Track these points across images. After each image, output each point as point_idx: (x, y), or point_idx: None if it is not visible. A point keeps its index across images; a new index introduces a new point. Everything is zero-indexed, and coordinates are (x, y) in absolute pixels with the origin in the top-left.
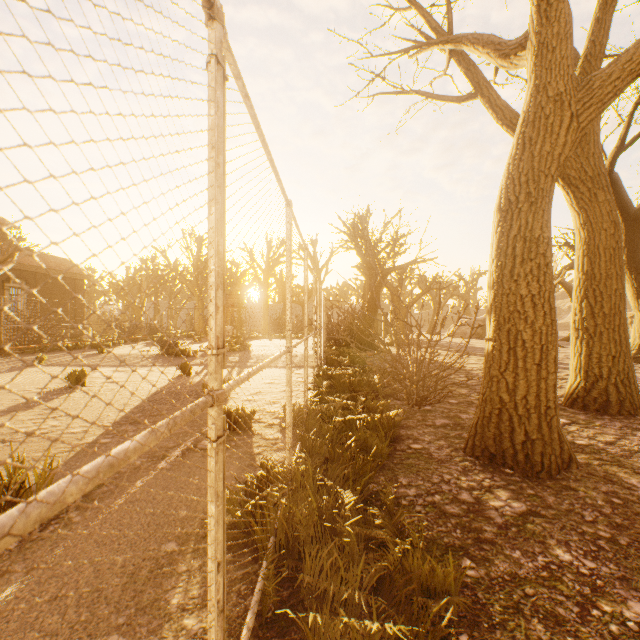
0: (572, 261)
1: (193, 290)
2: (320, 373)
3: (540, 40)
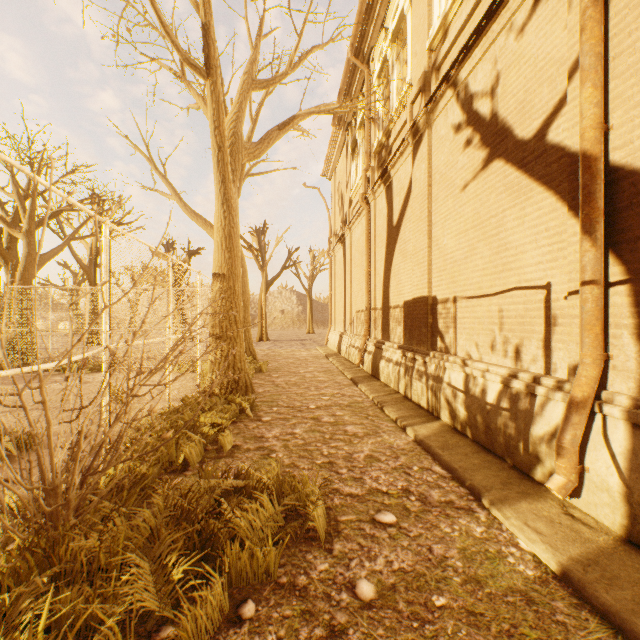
0: None
1: None
2: None
3: (30, 240)
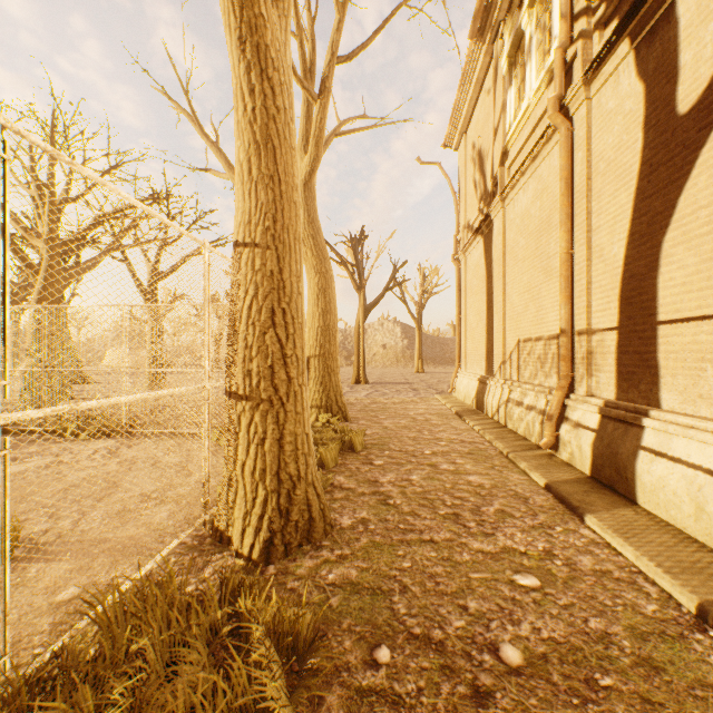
0: None
1: None
2: None
3: (52, 248)
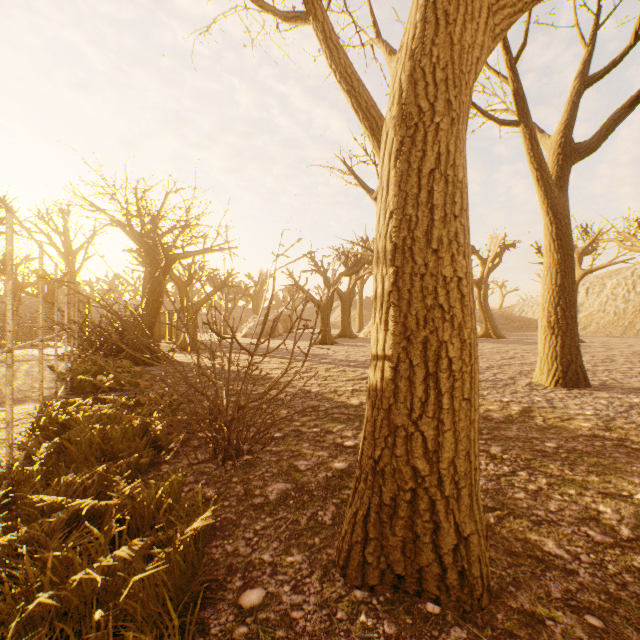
0: (346, 269)
1: None
2: (41, 422)
3: None
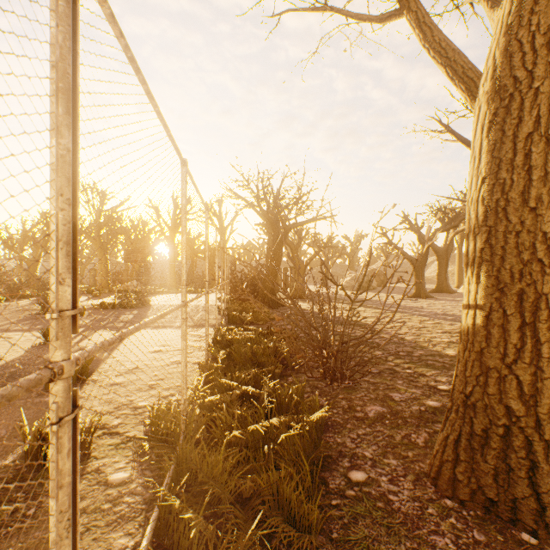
0: (442, 225)
1: (95, 245)
2: (218, 338)
3: None
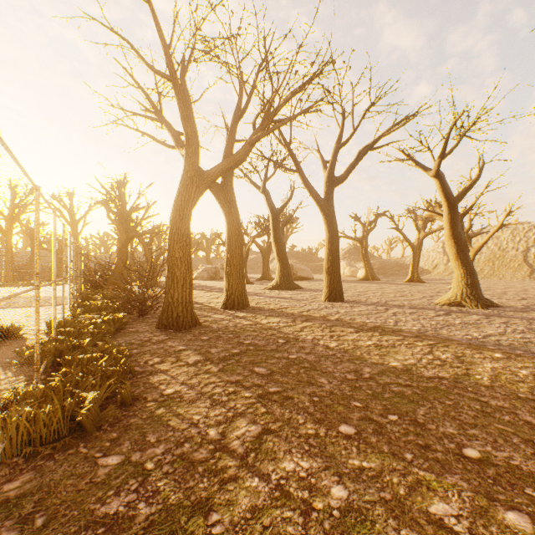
0: (258, 233)
1: None
2: (76, 305)
3: (187, 151)
